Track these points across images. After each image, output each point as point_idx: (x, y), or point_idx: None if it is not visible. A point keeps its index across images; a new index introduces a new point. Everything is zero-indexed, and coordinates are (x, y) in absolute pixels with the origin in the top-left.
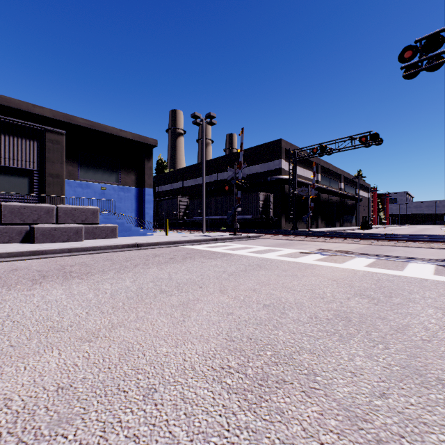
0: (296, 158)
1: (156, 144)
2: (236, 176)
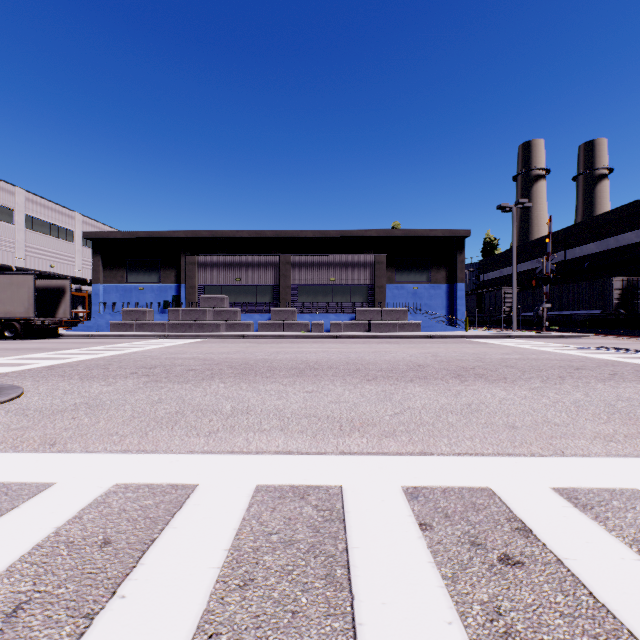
0: None
1: (468, 235)
2: (594, 252)
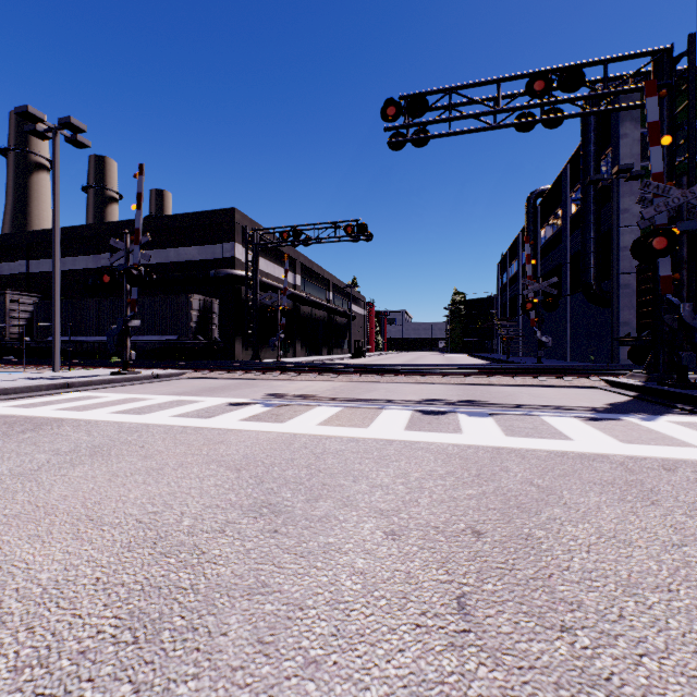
0: (258, 244)
1: None
2: (153, 262)
